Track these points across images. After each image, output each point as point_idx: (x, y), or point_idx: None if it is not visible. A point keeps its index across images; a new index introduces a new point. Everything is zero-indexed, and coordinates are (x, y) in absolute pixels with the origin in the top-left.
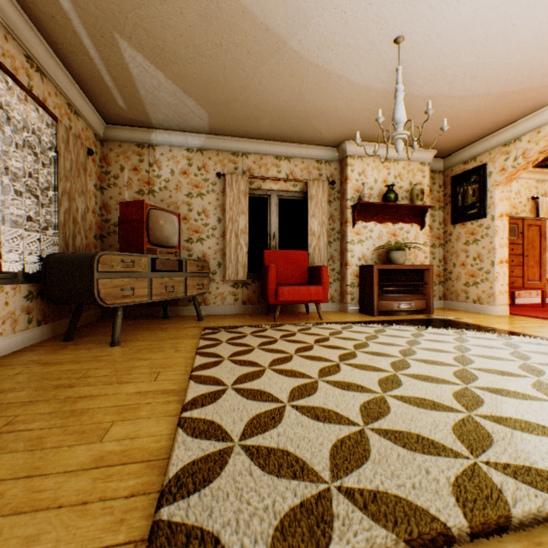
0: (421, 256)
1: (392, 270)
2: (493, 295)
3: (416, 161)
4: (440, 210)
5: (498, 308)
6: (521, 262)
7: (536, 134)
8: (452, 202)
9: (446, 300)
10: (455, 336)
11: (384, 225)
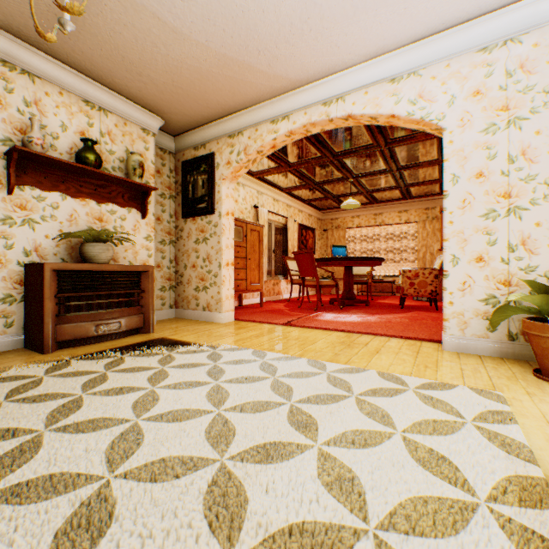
0: (145, 254)
1: (88, 272)
2: (221, 301)
3: (137, 123)
4: (172, 199)
5: (226, 315)
6: (247, 265)
7: (255, 131)
8: (184, 192)
9: (179, 309)
10: (148, 388)
11: (83, 202)
